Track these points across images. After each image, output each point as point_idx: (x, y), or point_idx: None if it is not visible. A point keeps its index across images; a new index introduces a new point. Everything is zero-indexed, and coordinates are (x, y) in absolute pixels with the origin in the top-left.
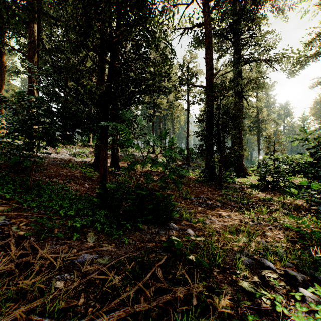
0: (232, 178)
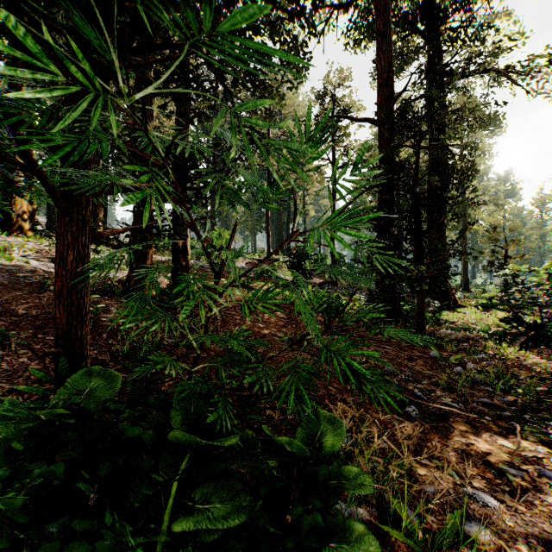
0: (436, 315)
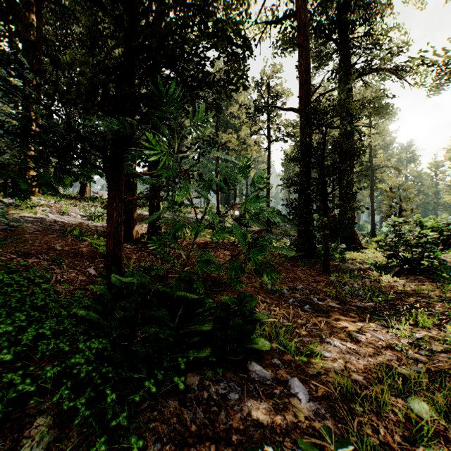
0: (341, 254)
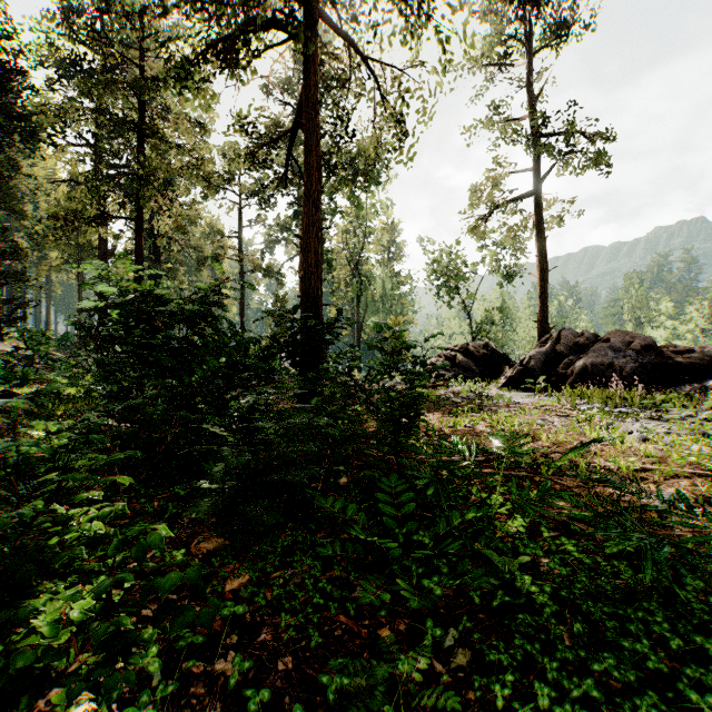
0: None
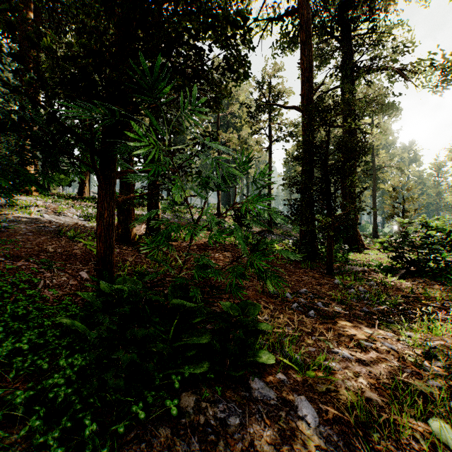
0: (345, 255)
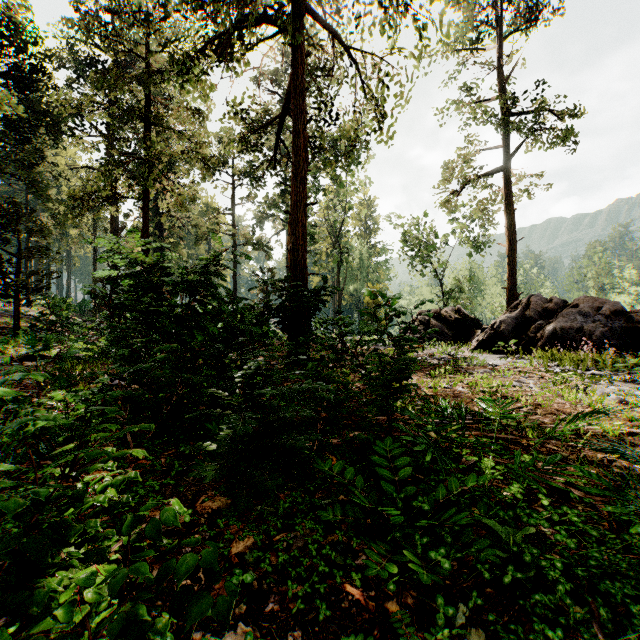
0: None
